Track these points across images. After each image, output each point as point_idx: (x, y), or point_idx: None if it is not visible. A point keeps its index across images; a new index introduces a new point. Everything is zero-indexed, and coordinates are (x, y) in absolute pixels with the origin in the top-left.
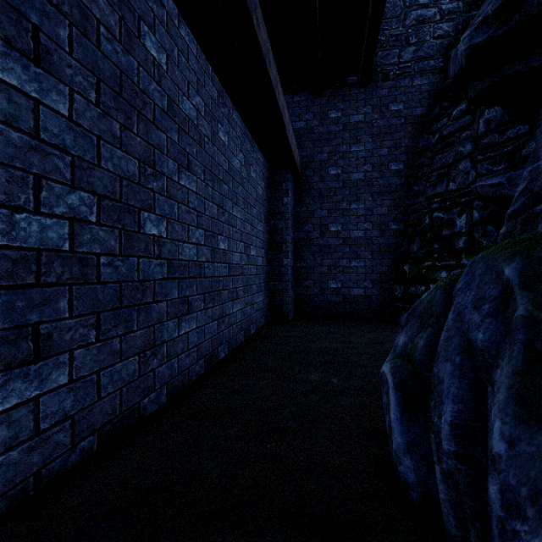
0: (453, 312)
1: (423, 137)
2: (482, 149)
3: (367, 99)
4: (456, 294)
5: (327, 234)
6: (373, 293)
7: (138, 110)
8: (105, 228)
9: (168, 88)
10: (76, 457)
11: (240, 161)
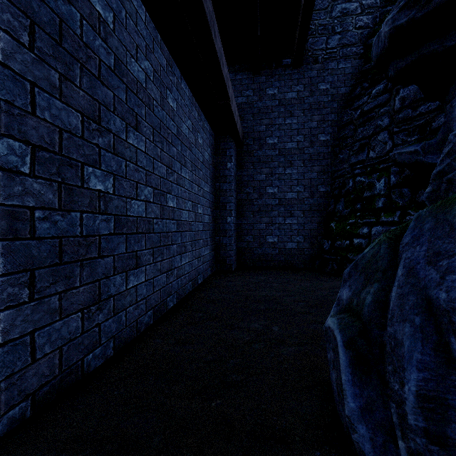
0: (403, 268)
1: (346, 113)
2: (397, 123)
3: (300, 79)
4: (404, 248)
5: (265, 195)
6: (304, 246)
7: (81, 63)
8: (41, 180)
9: (116, 47)
10: (3, 428)
11: (188, 127)
